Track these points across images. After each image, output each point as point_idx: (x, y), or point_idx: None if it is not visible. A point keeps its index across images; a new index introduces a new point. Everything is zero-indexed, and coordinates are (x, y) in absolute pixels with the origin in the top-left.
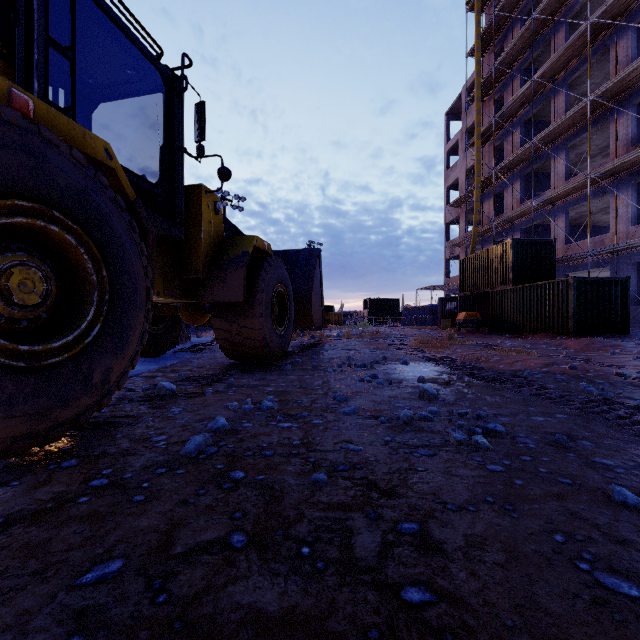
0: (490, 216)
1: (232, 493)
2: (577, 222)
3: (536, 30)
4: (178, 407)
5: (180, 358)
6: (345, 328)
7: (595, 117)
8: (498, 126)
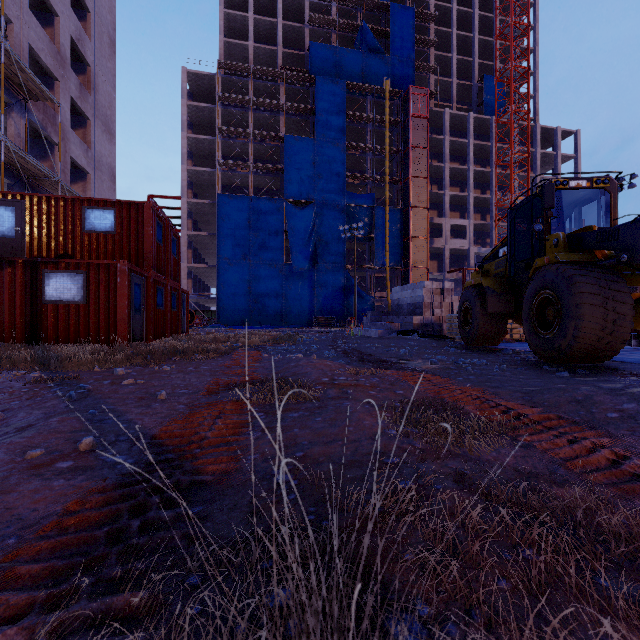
0: None
1: (427, 347)
2: None
3: None
4: (482, 351)
5: None
6: None
7: None
8: None
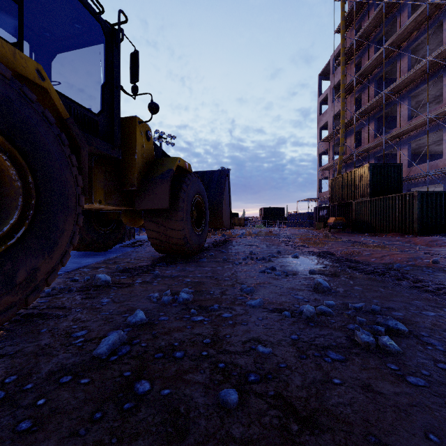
0: (351, 148)
1: (131, 418)
2: (416, 151)
3: (386, 11)
4: (108, 297)
5: (123, 252)
6: (246, 229)
7: (431, 73)
8: (357, 82)
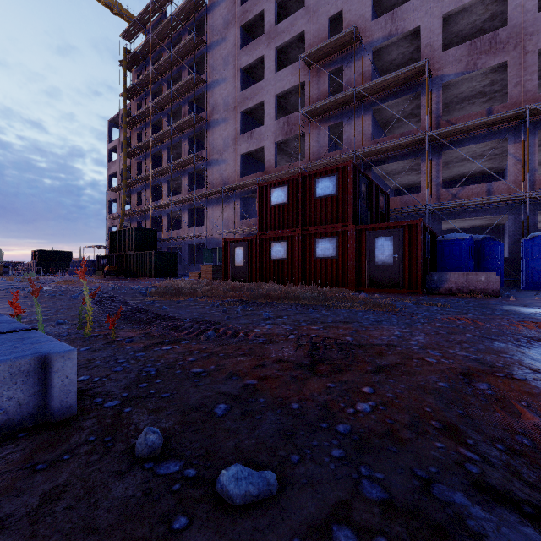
0: (135, 205)
1: None
2: (180, 218)
3: (155, 110)
4: None
5: None
6: None
7: (178, 171)
8: (138, 151)
